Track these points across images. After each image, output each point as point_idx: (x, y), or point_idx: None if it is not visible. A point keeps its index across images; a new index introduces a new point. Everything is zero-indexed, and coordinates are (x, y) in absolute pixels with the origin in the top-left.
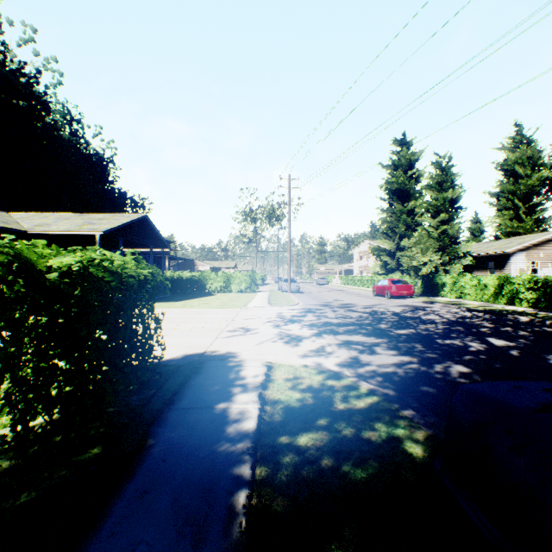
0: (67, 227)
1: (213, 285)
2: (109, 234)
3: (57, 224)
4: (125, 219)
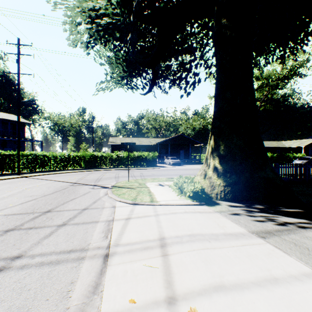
0: (295, 145)
1: None
2: (305, 146)
3: (293, 144)
4: (311, 141)
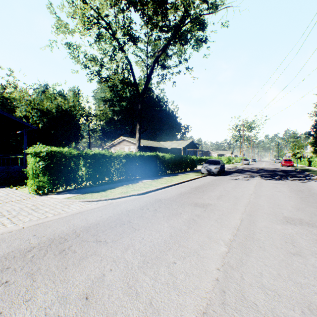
0: (175, 146)
1: None
2: (184, 147)
3: (172, 145)
4: (187, 142)
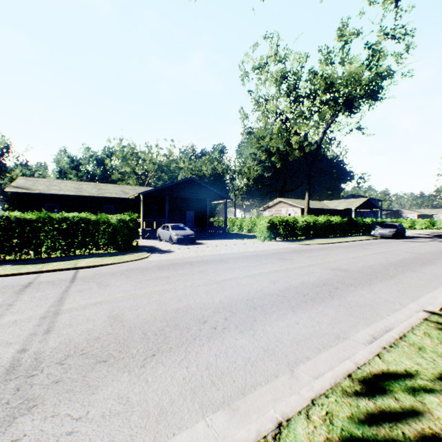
0: (343, 206)
1: (403, 225)
2: (355, 208)
3: (339, 205)
4: (360, 201)
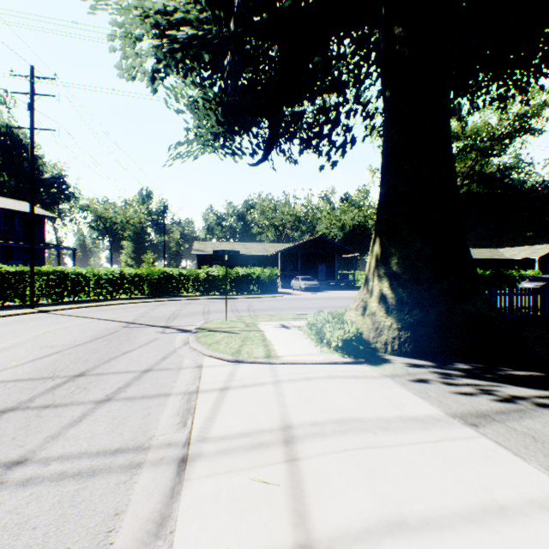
0: (522, 255)
1: None
2: (541, 257)
3: (518, 254)
4: None
